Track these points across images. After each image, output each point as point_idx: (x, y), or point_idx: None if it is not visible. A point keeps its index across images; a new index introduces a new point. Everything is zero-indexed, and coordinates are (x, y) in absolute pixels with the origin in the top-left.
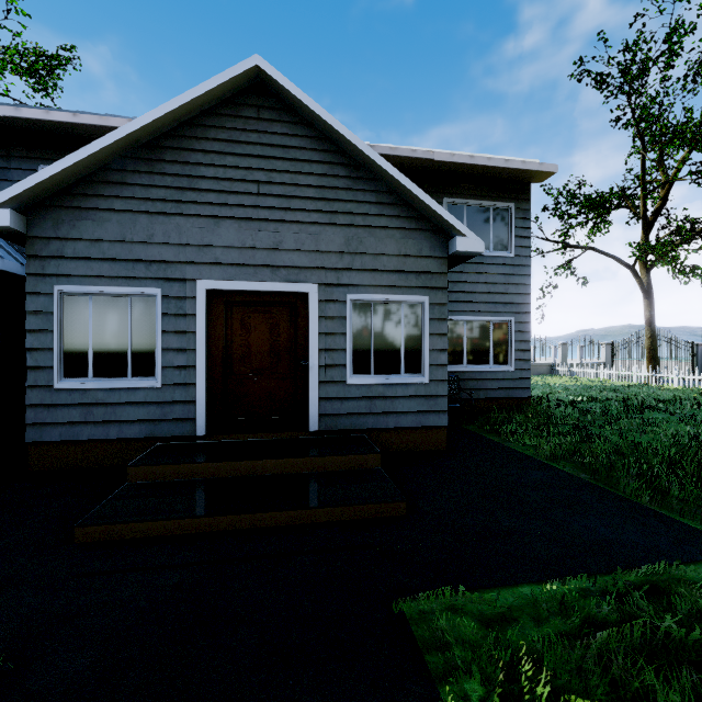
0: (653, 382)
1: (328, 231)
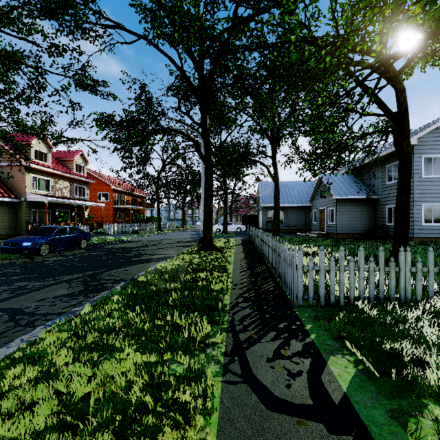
0: None
1: (326, 198)
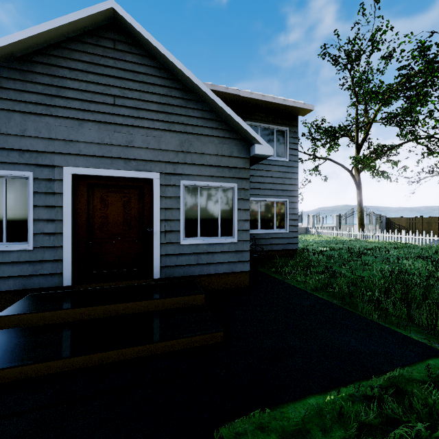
0: (362, 237)
1: (167, 136)
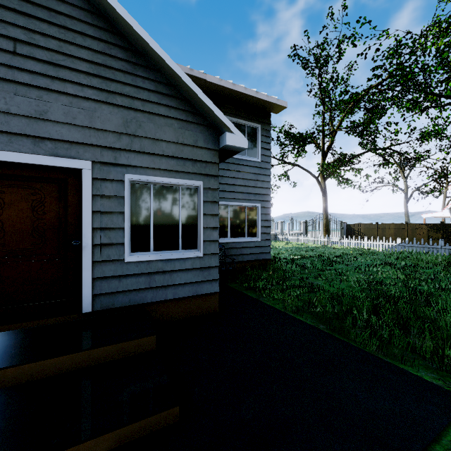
0: (328, 244)
1: (104, 110)
